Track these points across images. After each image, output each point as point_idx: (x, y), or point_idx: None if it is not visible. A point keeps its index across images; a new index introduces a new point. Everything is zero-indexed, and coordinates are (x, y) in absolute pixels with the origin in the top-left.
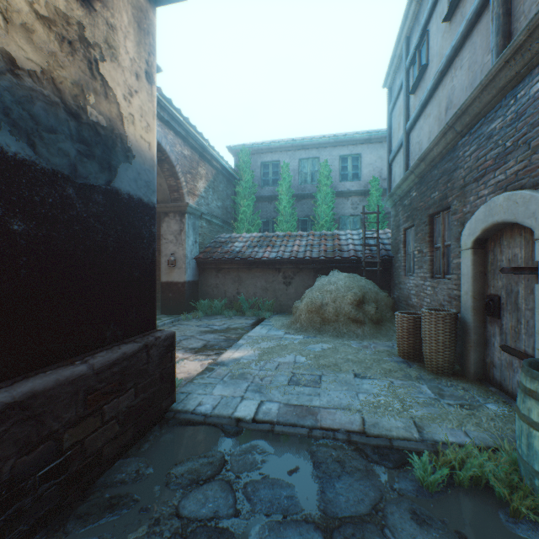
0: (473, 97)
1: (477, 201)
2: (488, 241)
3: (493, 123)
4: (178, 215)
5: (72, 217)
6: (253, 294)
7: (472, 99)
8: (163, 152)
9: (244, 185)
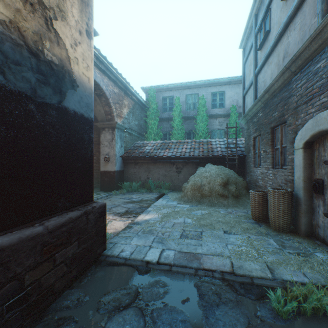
0: (305, 46)
1: (307, 117)
2: (314, 143)
3: (318, 63)
4: (111, 129)
5: (33, 125)
6: (157, 178)
7: (303, 48)
8: (101, 89)
9: (152, 111)
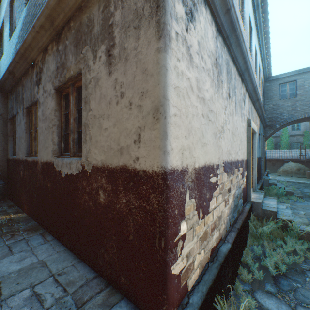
0: None
1: None
2: None
3: None
4: None
5: (265, 160)
6: None
7: None
8: None
9: None
